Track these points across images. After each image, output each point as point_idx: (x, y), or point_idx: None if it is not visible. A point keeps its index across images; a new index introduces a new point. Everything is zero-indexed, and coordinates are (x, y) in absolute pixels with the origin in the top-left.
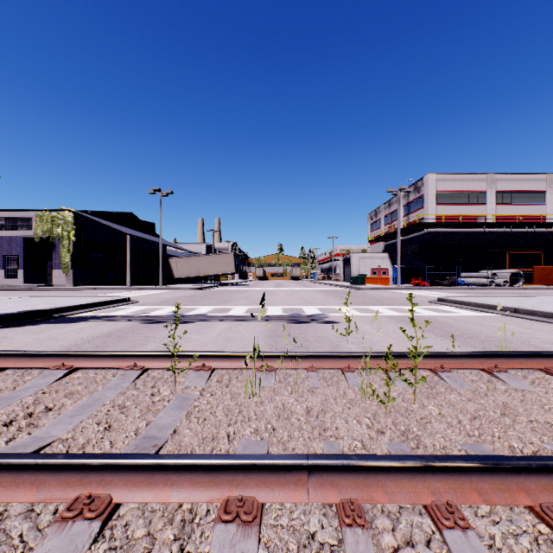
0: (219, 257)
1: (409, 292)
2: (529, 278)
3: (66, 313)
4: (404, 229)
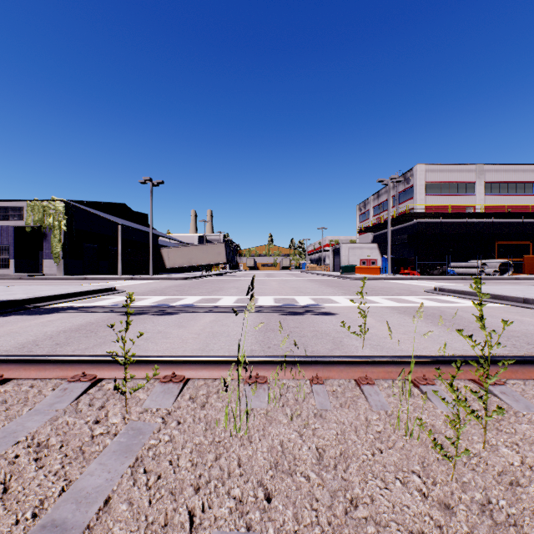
0: (211, 247)
1: (400, 281)
2: (517, 268)
3: (42, 303)
4: (394, 219)
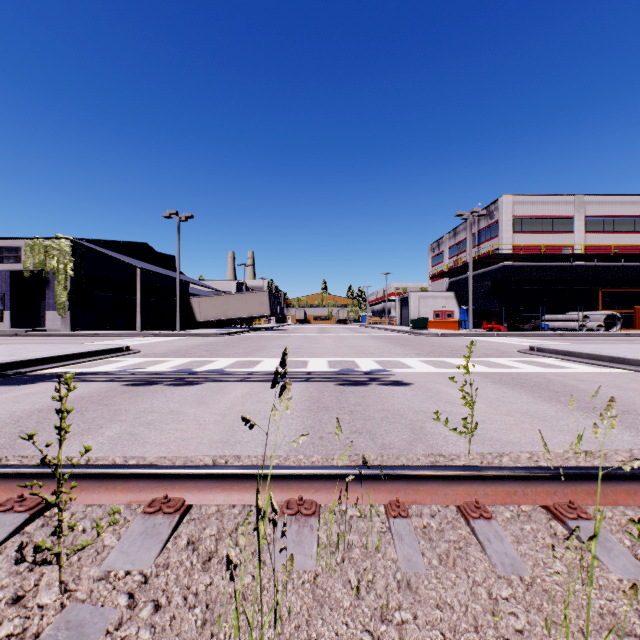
0: (251, 297)
1: (485, 339)
2: (625, 322)
3: (27, 368)
4: (475, 262)
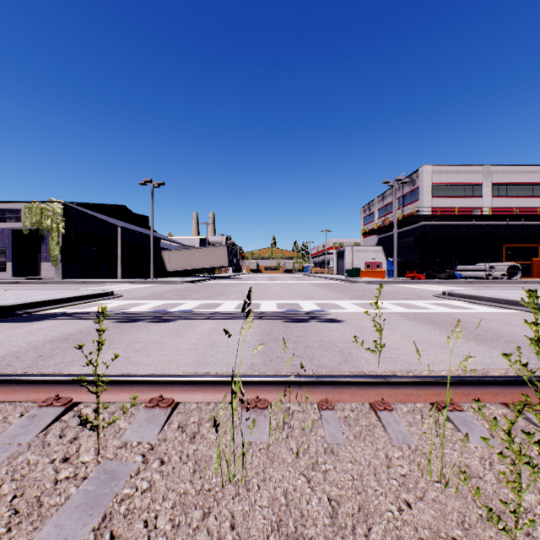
0: (212, 250)
1: (407, 285)
2: (525, 271)
3: (33, 309)
4: (399, 222)
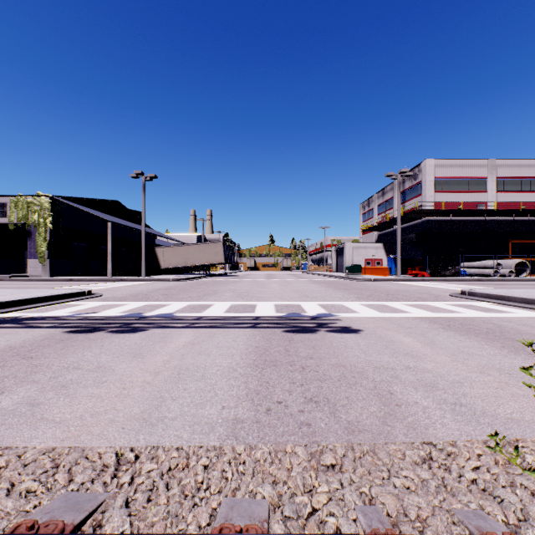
0: (208, 247)
1: (413, 283)
2: (531, 268)
3: None
4: (401, 217)
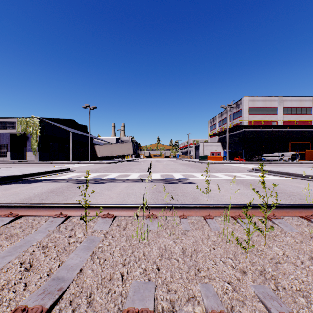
0: (124, 145)
1: (234, 165)
2: (302, 157)
3: (29, 177)
4: (230, 129)
